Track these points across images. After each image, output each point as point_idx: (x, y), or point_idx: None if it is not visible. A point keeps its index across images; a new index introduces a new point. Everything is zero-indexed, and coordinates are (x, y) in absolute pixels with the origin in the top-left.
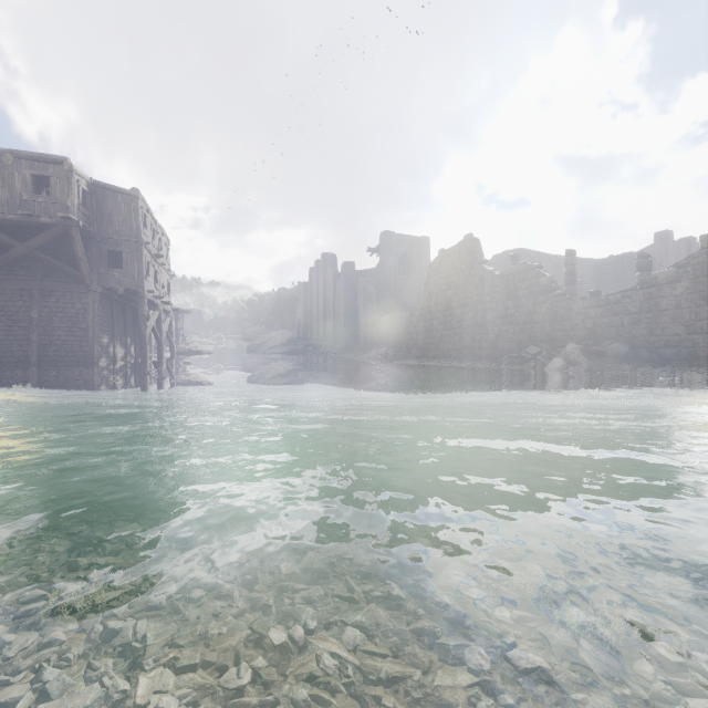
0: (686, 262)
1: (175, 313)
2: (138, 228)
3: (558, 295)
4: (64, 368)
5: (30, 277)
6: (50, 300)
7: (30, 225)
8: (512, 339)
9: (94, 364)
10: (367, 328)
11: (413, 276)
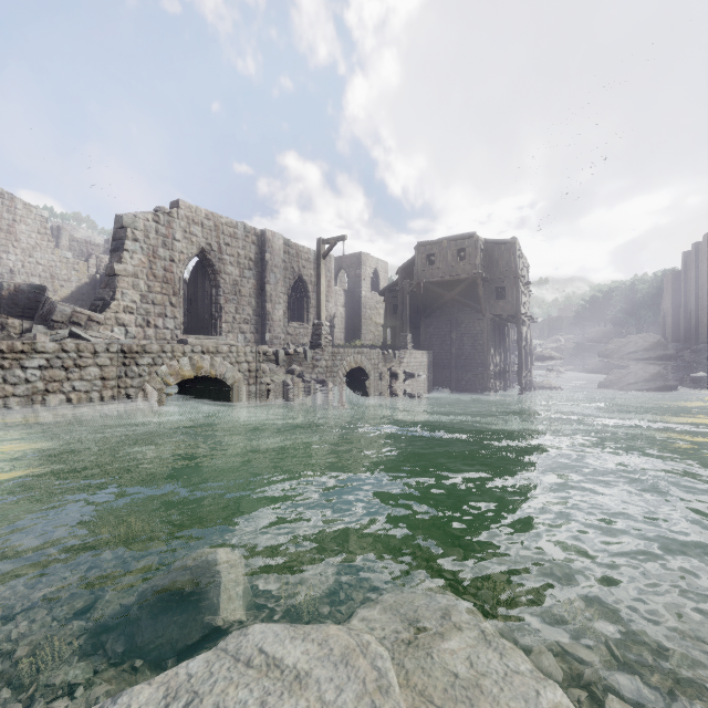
0: None
1: None
2: (516, 267)
3: None
4: (469, 371)
5: (451, 312)
6: (461, 326)
7: (453, 280)
8: None
9: (487, 369)
10: None
11: None
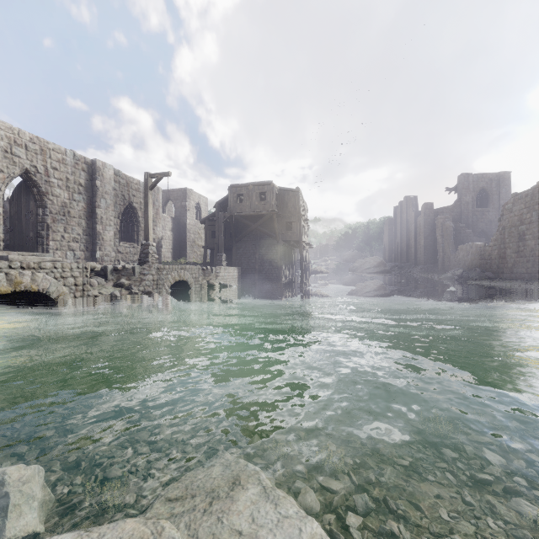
0: None
1: None
2: (299, 208)
3: None
4: (268, 282)
5: (255, 238)
6: (262, 249)
7: (257, 215)
8: None
9: (280, 280)
10: (445, 254)
11: (491, 207)
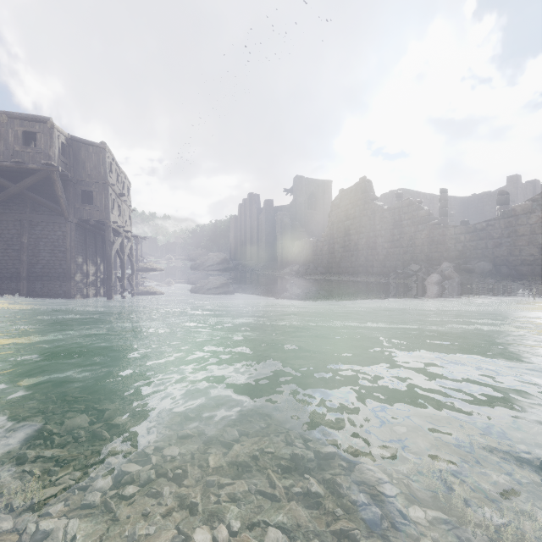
0: (539, 197)
1: (135, 239)
2: (105, 173)
3: (434, 224)
4: (48, 282)
5: (21, 210)
6: (37, 229)
7: (21, 170)
8: (398, 258)
9: (71, 278)
10: (283, 250)
11: (318, 210)
